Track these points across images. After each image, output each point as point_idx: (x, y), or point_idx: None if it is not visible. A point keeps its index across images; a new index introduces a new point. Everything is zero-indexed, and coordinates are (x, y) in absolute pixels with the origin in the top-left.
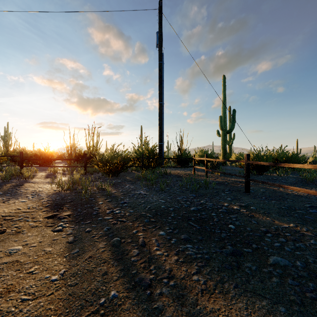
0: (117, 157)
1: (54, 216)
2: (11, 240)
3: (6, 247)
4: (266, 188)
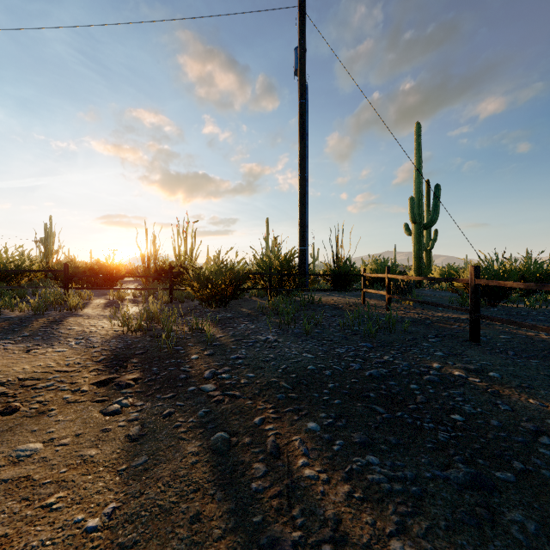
0: (225, 272)
1: (110, 382)
2: (25, 429)
3: (14, 444)
4: (511, 333)
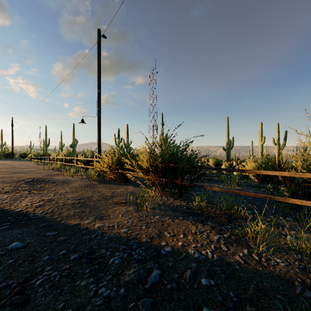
0: None
1: None
2: None
3: None
4: None
